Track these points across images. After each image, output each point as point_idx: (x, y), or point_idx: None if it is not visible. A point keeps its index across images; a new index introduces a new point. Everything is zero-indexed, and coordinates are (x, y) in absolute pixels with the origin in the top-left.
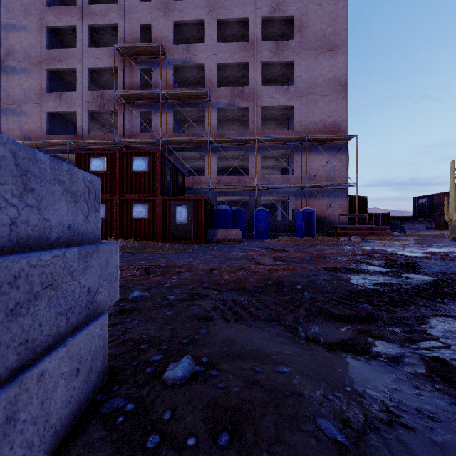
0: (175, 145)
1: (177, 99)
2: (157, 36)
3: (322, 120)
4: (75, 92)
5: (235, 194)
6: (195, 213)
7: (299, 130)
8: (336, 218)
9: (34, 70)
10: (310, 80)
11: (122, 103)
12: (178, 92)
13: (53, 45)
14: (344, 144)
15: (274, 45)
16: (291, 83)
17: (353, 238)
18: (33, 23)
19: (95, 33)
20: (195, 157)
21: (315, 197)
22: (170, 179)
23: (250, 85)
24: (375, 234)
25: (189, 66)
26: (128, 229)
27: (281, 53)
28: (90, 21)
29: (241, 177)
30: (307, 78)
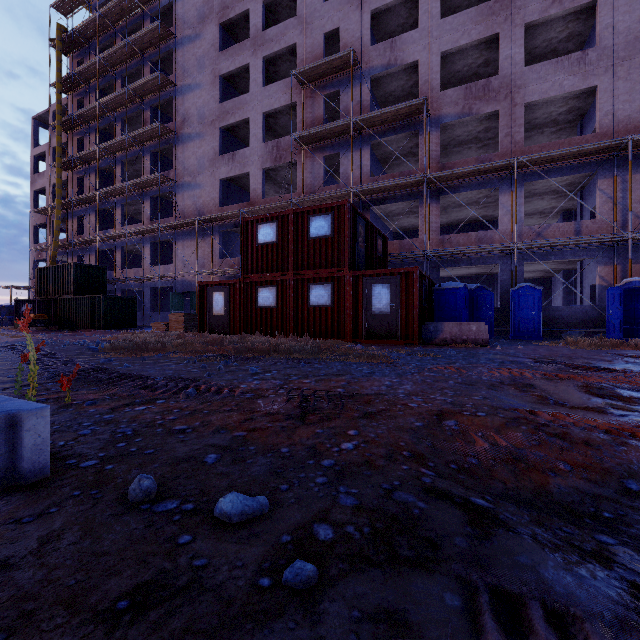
0: (373, 196)
1: (375, 126)
2: (347, 42)
3: None
4: (248, 149)
5: (472, 262)
6: (403, 295)
7: (610, 131)
8: None
9: (208, 133)
10: (637, 25)
11: (302, 149)
12: (377, 113)
13: (226, 98)
14: None
15: None
16: (587, 47)
17: None
18: (207, 77)
19: (271, 66)
20: (404, 210)
21: None
22: (364, 246)
23: (501, 72)
24: None
25: (395, 72)
26: (304, 322)
27: None
28: (264, 52)
29: (484, 234)
30: (630, 24)
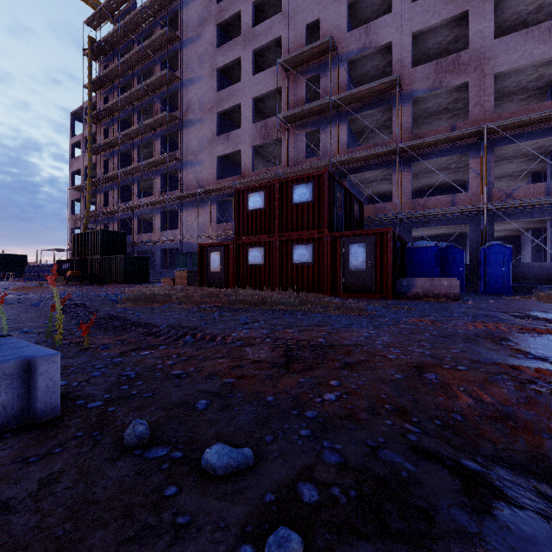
0: (349, 166)
1: (351, 103)
2: (326, 31)
3: None
4: (240, 129)
5: (442, 223)
6: (378, 254)
7: None
8: None
9: (207, 118)
10: None
11: (286, 128)
12: (353, 92)
13: (222, 87)
14: None
15: None
16: None
17: None
18: (206, 71)
19: (260, 57)
20: (377, 178)
21: None
22: (342, 210)
23: (471, 47)
24: None
25: (369, 54)
26: (288, 278)
27: None
28: (254, 46)
29: (454, 196)
30: None
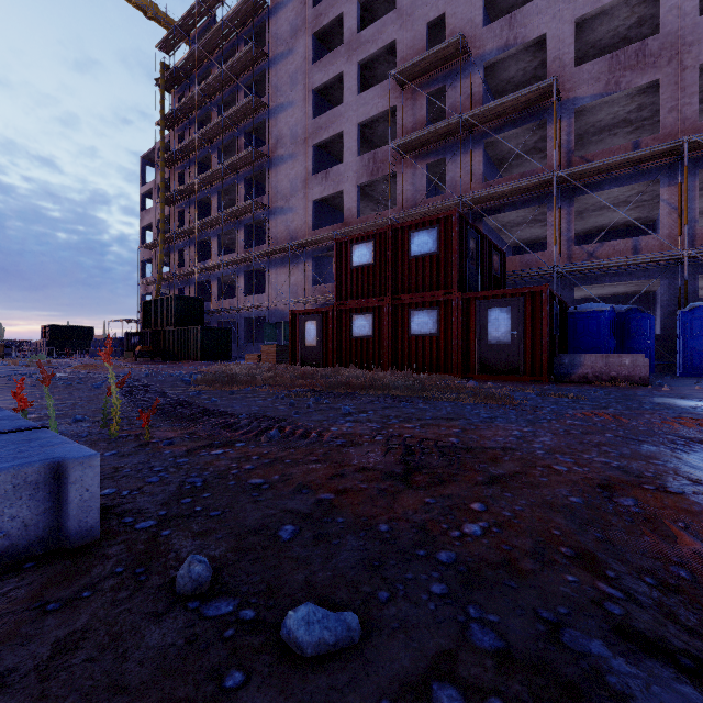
0: (486, 205)
1: (489, 121)
2: (455, 28)
3: None
4: (342, 165)
5: (620, 278)
6: (528, 321)
7: None
8: None
9: (300, 152)
10: None
11: (401, 159)
12: (492, 106)
13: (319, 113)
14: None
15: None
16: None
17: None
18: (300, 93)
19: (367, 71)
20: (525, 219)
21: None
22: (477, 263)
23: (662, 30)
24: None
25: (514, 54)
26: (405, 354)
27: None
28: (359, 57)
29: (638, 241)
30: None
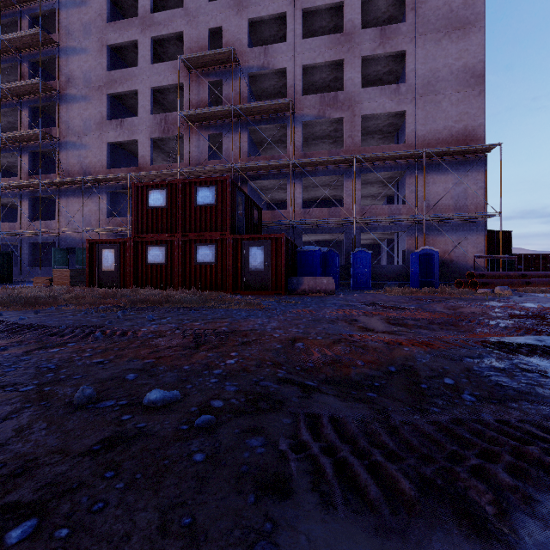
0: (250, 173)
1: (252, 115)
2: (229, 40)
3: (447, 127)
4: (136, 118)
5: (325, 231)
6: (274, 256)
7: (413, 143)
8: (468, 261)
9: (94, 97)
10: (429, 73)
11: (188, 126)
12: (253, 105)
13: (114, 67)
14: (480, 158)
15: (378, 32)
16: (400, 81)
17: (498, 289)
18: (94, 44)
19: (159, 46)
20: (275, 186)
21: (437, 233)
22: (243, 214)
23: (345, 89)
24: (532, 283)
25: (268, 73)
26: (192, 277)
27: (388, 42)
28: (152, 33)
29: (334, 209)
30: (425, 72)
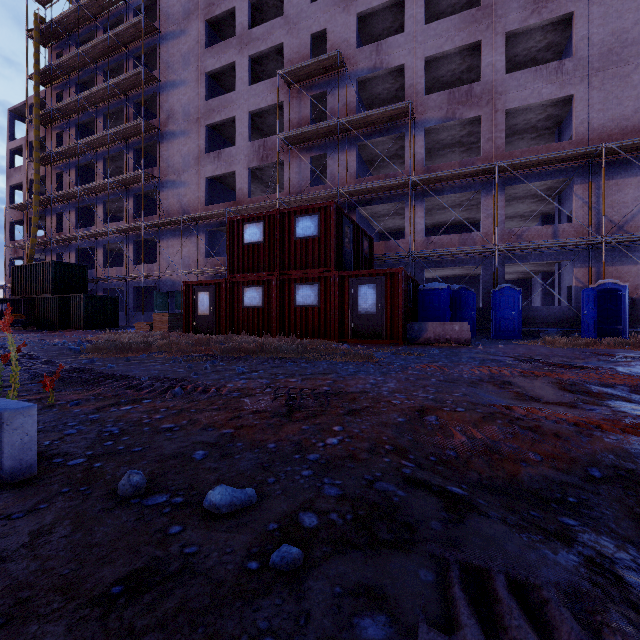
0: (359, 197)
1: (361, 128)
2: (334, 44)
3: (639, 110)
4: (234, 147)
5: (456, 264)
6: (388, 296)
7: (585, 138)
8: None
9: (193, 130)
10: (610, 38)
11: (289, 149)
12: (363, 116)
13: (212, 95)
14: None
15: None
16: (564, 57)
17: None
18: (192, 74)
19: (257, 65)
20: (389, 212)
21: (624, 261)
22: (350, 246)
23: (483, 79)
24: None
25: (380, 75)
26: (291, 322)
27: (546, 6)
28: (250, 51)
29: (467, 236)
30: (603, 37)
